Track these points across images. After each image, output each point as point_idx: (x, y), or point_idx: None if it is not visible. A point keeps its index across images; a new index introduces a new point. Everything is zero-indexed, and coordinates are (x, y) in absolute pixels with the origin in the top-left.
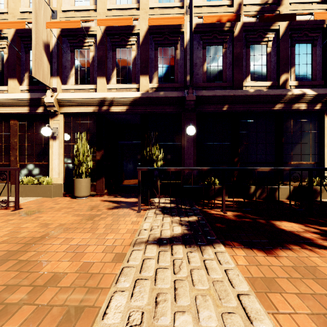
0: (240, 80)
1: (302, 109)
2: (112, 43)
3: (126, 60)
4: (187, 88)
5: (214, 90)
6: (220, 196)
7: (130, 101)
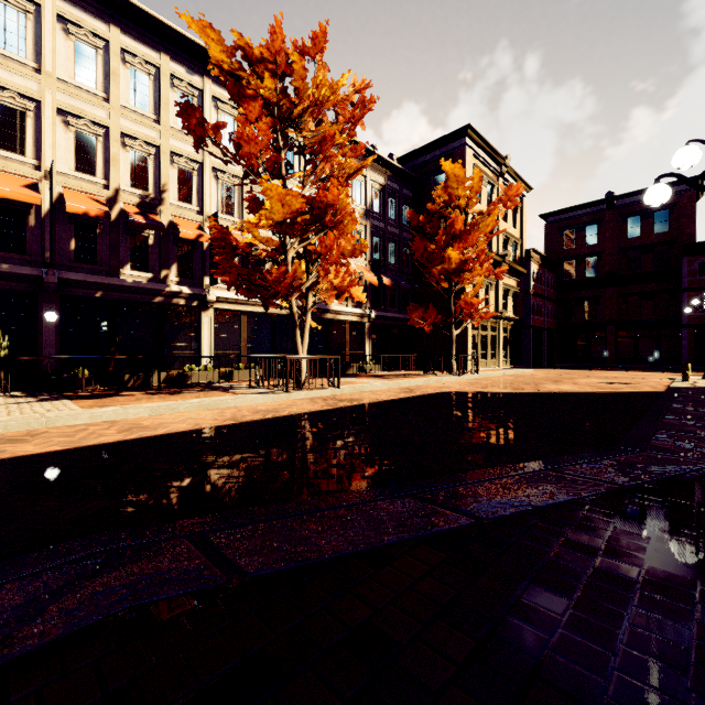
0: (118, 268)
1: (182, 304)
2: None
3: None
4: (46, 265)
5: (86, 271)
6: (91, 386)
7: None
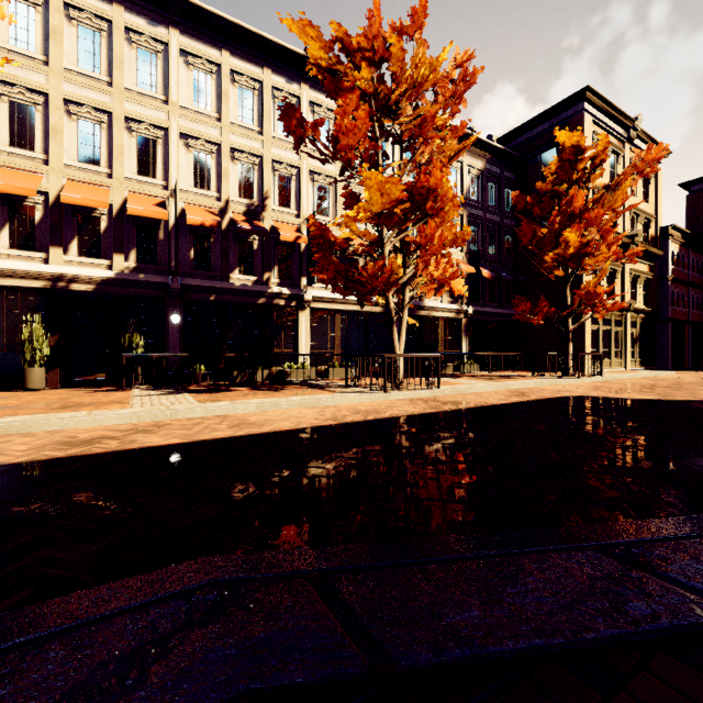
0: (228, 273)
1: (282, 304)
2: (73, 207)
3: (93, 230)
4: (172, 273)
5: (202, 277)
6: (206, 381)
7: (100, 280)
